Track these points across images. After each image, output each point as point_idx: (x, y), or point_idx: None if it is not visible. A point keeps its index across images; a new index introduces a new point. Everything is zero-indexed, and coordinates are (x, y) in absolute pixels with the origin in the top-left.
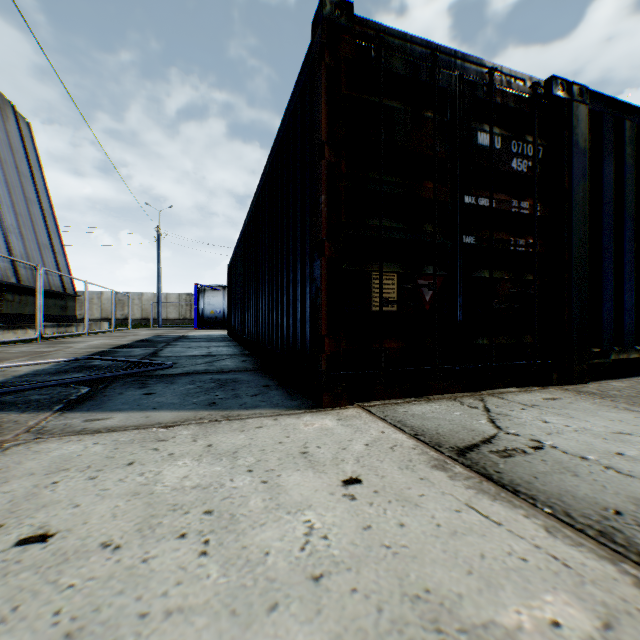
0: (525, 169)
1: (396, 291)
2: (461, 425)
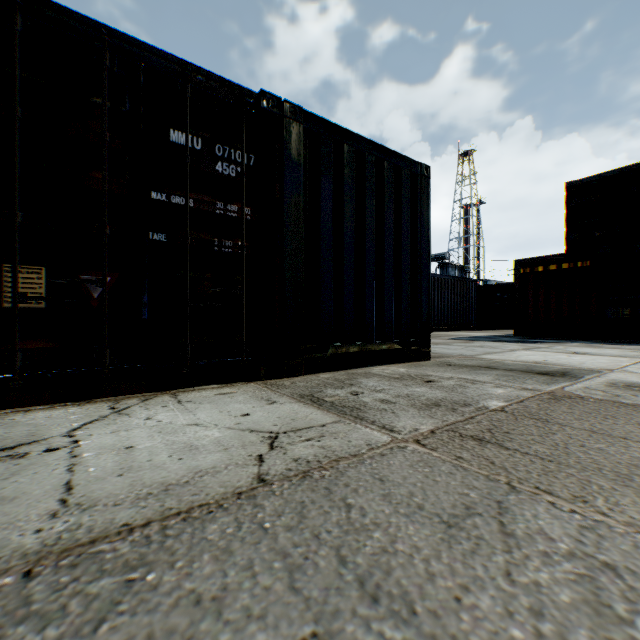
0: (234, 174)
1: (46, 286)
2: (37, 430)
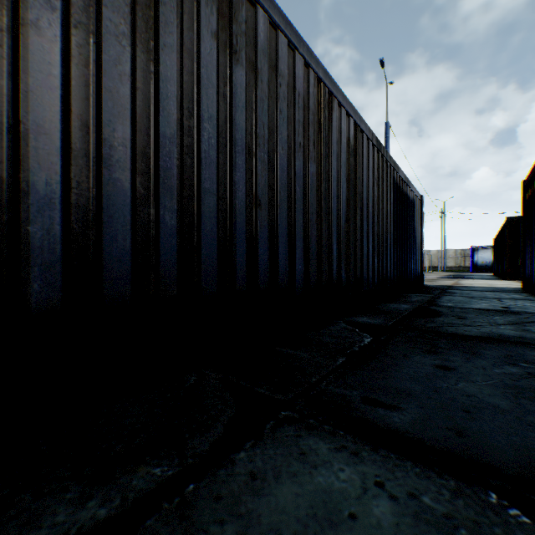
0: None
1: None
2: None
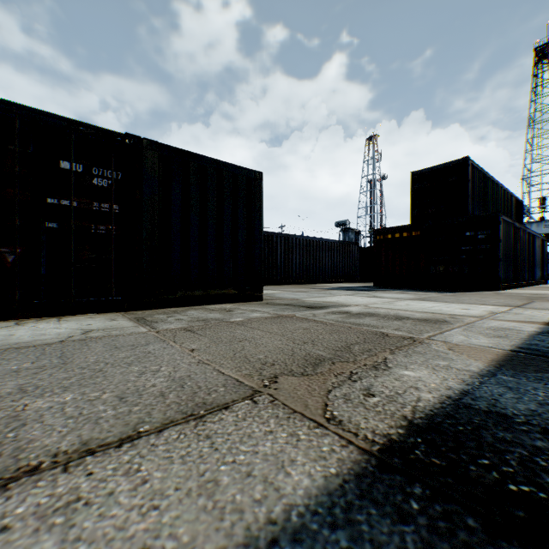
0: (107, 185)
1: None
2: None
